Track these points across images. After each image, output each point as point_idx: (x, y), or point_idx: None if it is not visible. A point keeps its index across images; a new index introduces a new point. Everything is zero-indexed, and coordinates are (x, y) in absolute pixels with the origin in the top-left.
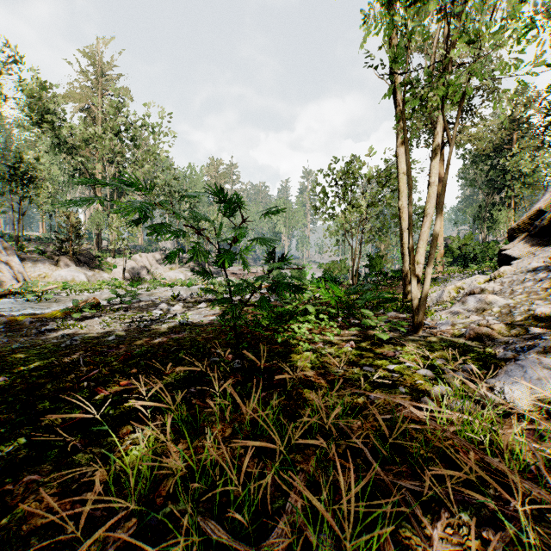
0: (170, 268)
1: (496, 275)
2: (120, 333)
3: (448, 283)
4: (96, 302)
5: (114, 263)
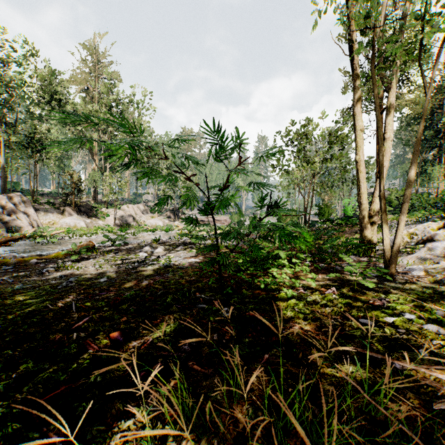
0: (151, 216)
1: None
2: (111, 275)
3: (394, 229)
4: (92, 245)
5: (107, 212)
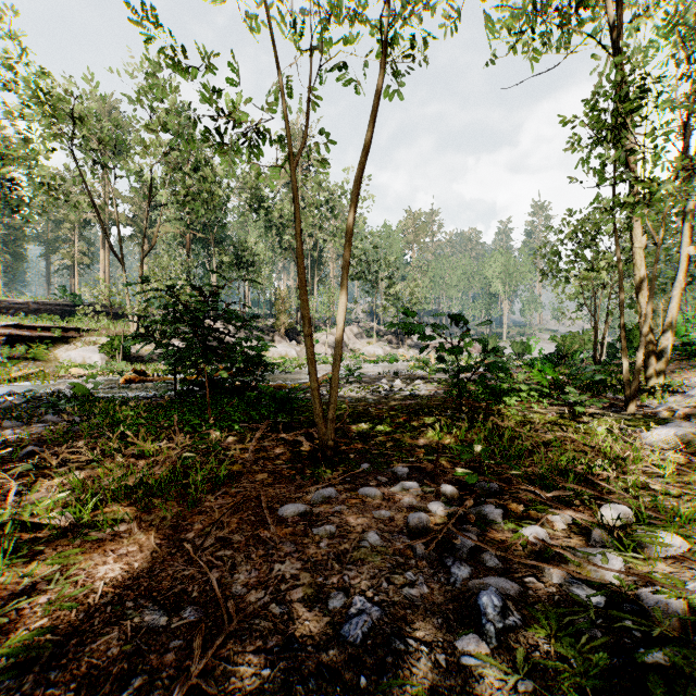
0: (368, 342)
1: None
2: (374, 398)
3: None
4: None
5: (315, 337)
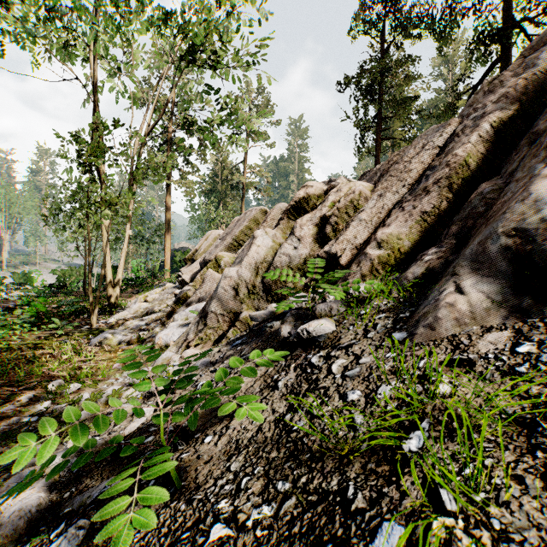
0: None
1: (164, 289)
2: None
3: None
4: None
5: None
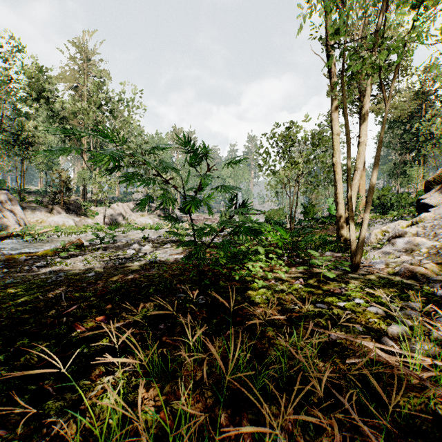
0: (141, 215)
1: (417, 221)
2: (99, 270)
3: (372, 227)
4: (81, 243)
5: (96, 210)
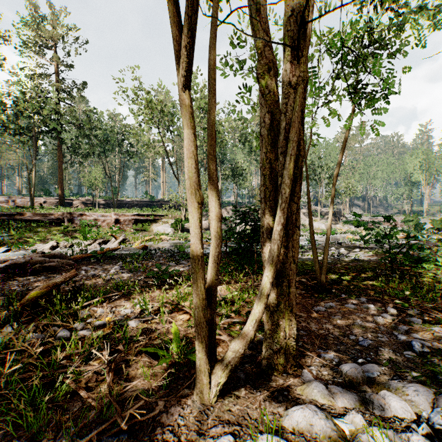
0: (314, 220)
1: None
2: (331, 260)
3: None
4: None
5: None
